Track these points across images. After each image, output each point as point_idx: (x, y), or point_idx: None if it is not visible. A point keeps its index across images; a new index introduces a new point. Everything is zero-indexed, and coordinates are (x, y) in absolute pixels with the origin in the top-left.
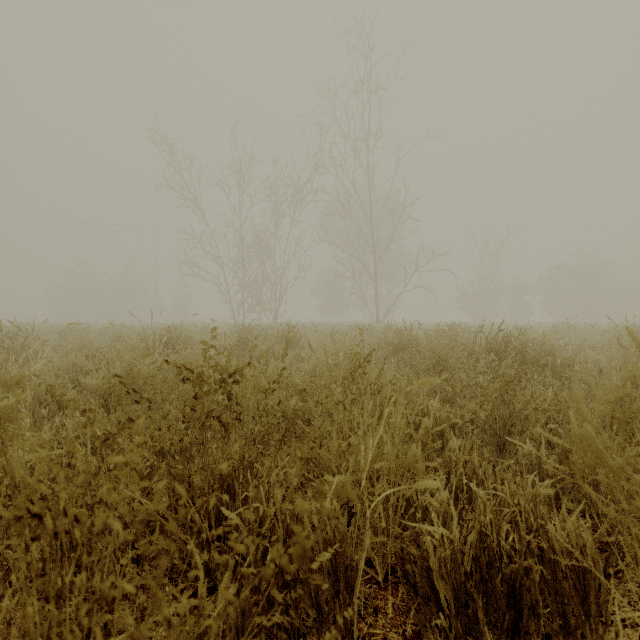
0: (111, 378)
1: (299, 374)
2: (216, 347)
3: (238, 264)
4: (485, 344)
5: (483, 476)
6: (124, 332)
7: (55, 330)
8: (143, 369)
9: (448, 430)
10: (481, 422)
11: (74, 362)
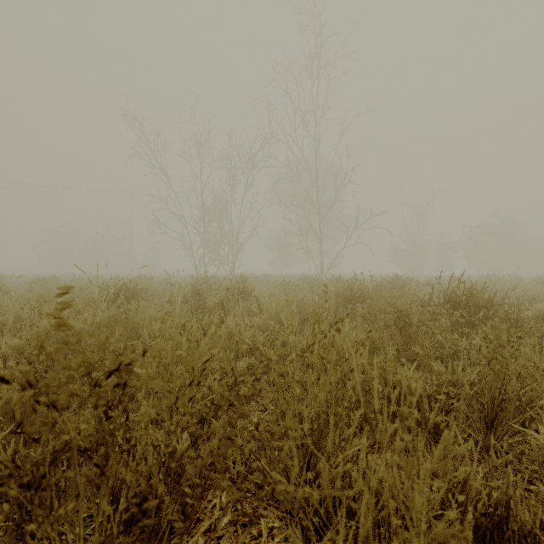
0: (40, 336)
1: (243, 347)
2: (69, 325)
3: (200, 223)
4: (445, 297)
5: (539, 529)
6: (86, 283)
7: (30, 281)
8: (78, 326)
9: (427, 406)
10: (467, 396)
11: (18, 315)
